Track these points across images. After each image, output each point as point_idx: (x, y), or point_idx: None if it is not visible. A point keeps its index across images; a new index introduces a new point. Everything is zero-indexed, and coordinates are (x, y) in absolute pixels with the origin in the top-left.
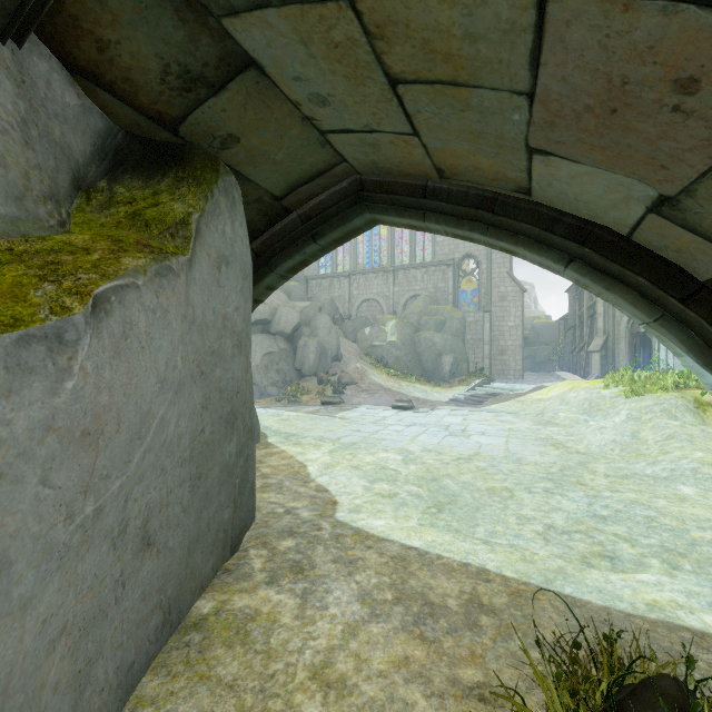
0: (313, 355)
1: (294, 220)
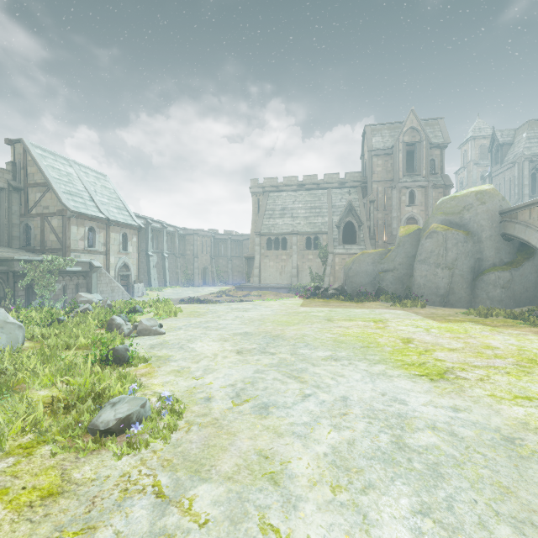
0: None
1: None
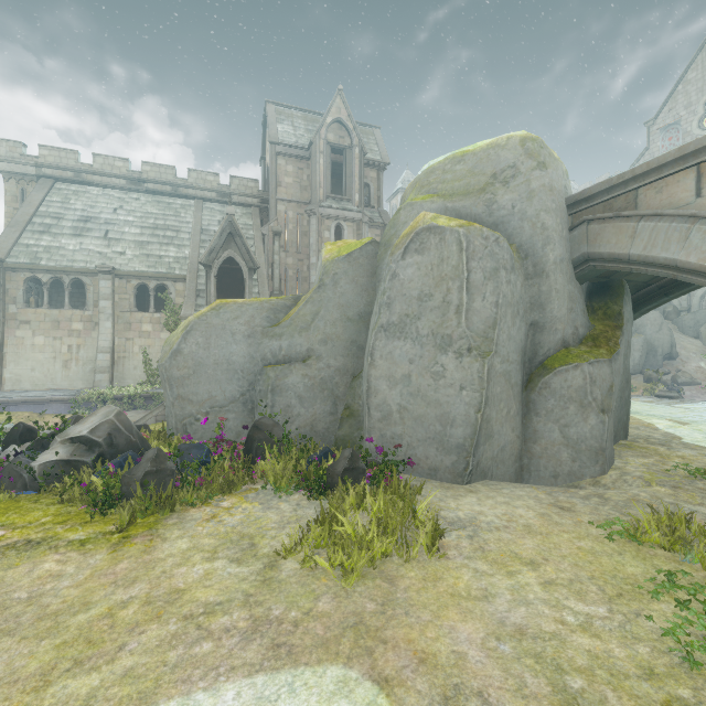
0: (637, 353)
1: (653, 288)
